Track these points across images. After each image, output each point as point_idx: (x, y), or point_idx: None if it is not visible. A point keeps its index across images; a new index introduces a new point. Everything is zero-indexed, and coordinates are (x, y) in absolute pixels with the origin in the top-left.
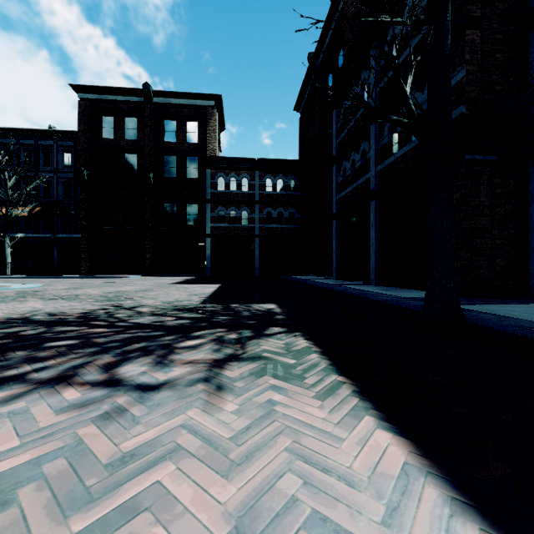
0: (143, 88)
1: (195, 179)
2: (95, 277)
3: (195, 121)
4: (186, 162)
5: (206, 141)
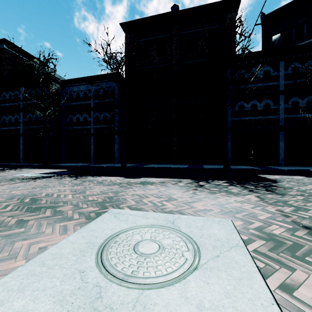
0: None
1: None
2: None
3: None
4: None
5: None
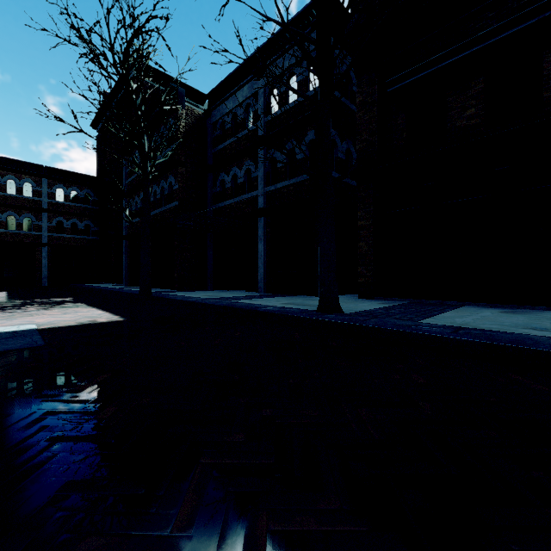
0: None
1: None
2: None
3: None
4: None
5: None
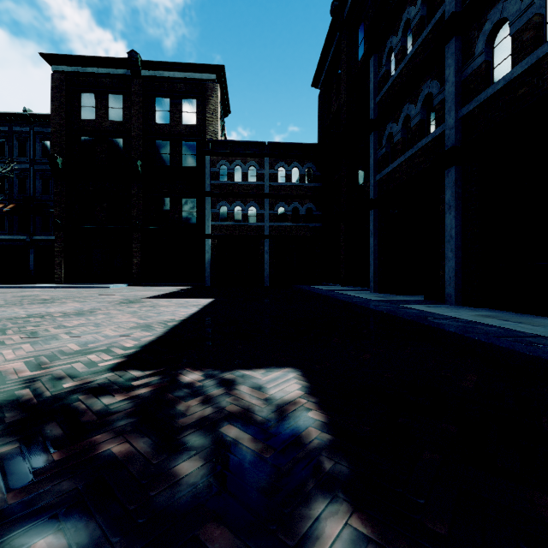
0: (129, 58)
1: (192, 168)
2: (67, 287)
3: (193, 98)
4: (182, 148)
5: (206, 122)
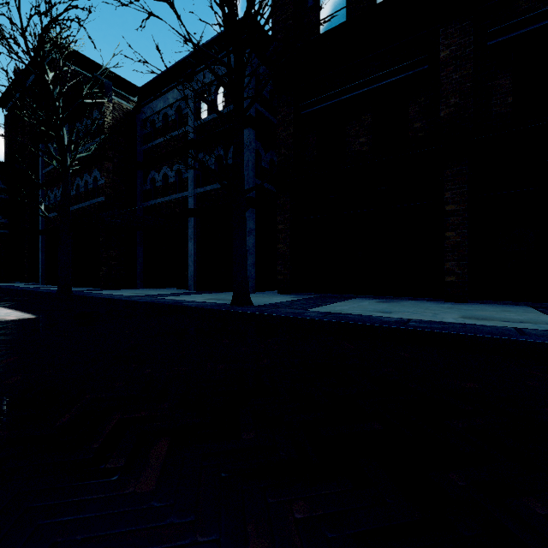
0: None
1: None
2: None
3: None
4: None
5: None
